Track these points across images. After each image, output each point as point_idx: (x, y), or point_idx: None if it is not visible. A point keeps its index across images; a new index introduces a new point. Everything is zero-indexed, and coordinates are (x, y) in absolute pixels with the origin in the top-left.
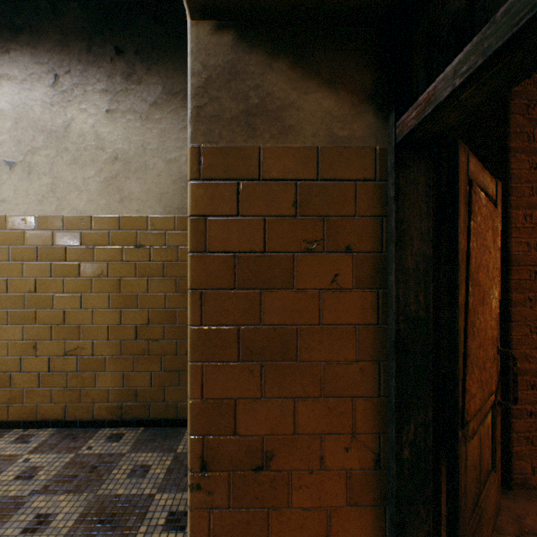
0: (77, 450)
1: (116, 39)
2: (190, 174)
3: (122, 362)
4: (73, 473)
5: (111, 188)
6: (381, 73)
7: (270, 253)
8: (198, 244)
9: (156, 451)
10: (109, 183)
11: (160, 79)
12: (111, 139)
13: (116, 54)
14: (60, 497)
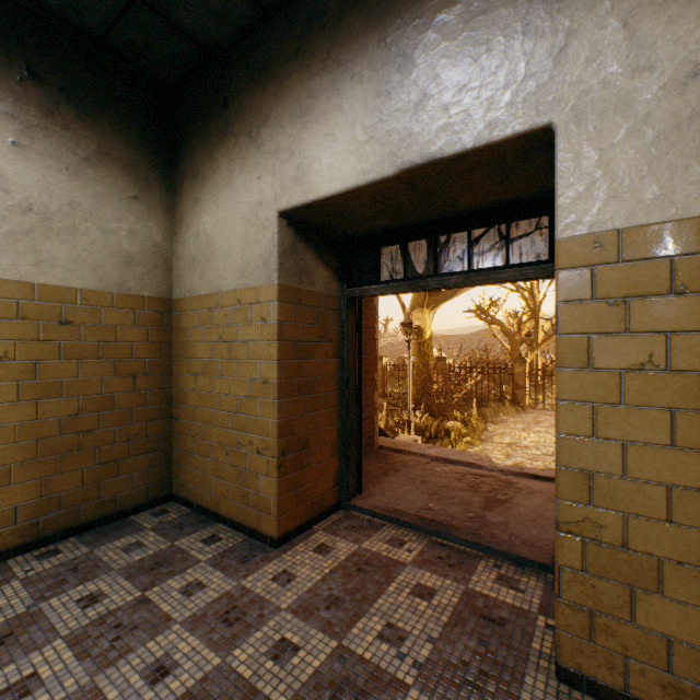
0: (13, 579)
1: (29, 56)
2: (277, 299)
3: (40, 466)
4: (54, 582)
5: (21, 245)
6: (340, 264)
7: (307, 342)
8: (281, 336)
9: (126, 536)
10: (18, 238)
11: (95, 135)
12: (21, 182)
13: (29, 75)
14: (79, 588)
